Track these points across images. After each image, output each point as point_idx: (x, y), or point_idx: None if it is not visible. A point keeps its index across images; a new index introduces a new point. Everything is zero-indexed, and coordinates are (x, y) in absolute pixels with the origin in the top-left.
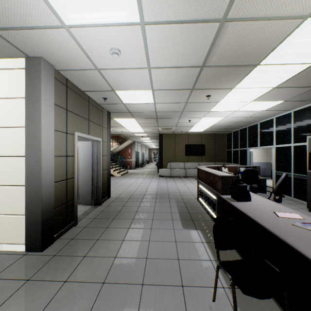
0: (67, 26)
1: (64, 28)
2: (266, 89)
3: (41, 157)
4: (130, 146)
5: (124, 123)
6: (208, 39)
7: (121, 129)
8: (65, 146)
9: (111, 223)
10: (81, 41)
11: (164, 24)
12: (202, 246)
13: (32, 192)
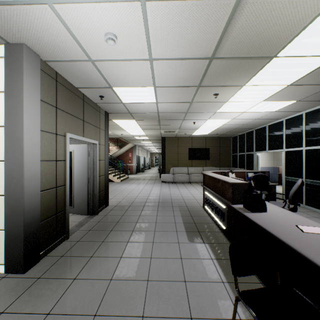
0: (51, 1)
1: (47, 4)
2: (280, 86)
3: (23, 161)
4: (131, 150)
5: (123, 125)
6: (220, 22)
7: (121, 132)
8: (55, 149)
9: (107, 236)
10: (70, 23)
11: (169, 0)
12: (212, 263)
13: (12, 203)
